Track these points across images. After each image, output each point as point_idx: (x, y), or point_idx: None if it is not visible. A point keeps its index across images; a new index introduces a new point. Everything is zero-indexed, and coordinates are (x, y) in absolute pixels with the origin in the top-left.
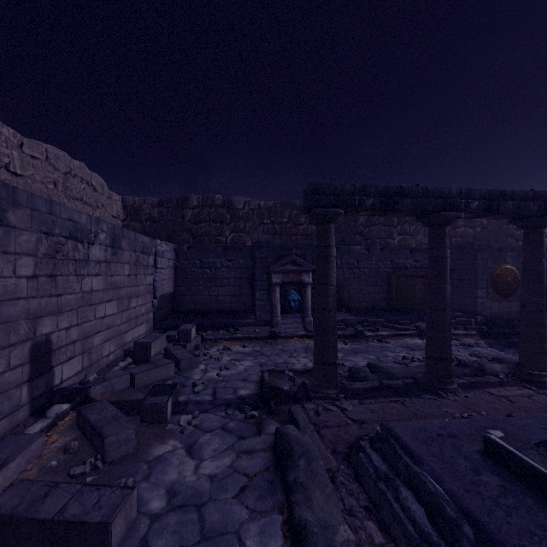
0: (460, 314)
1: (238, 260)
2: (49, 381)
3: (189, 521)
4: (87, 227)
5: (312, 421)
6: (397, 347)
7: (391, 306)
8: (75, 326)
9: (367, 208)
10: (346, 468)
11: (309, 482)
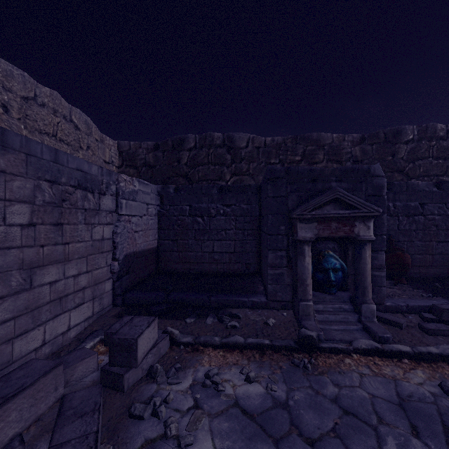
0: None
1: (239, 204)
2: None
3: None
4: None
5: None
6: None
7: None
8: None
9: None
10: None
11: None
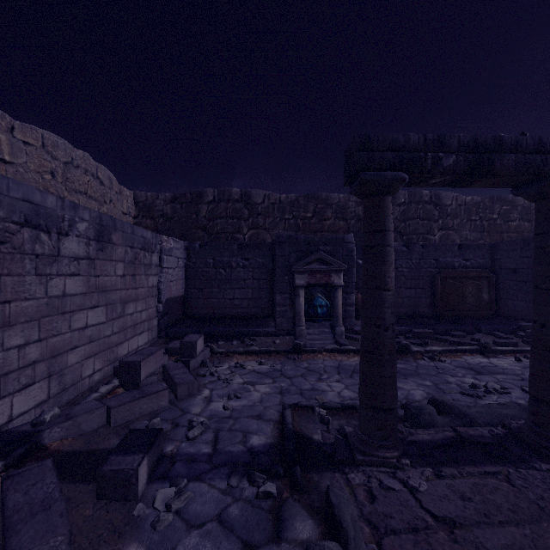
0: (529, 324)
1: (255, 259)
2: None
3: None
4: (57, 213)
5: (365, 515)
6: (457, 368)
7: (436, 312)
8: (36, 341)
9: (446, 170)
10: None
11: None
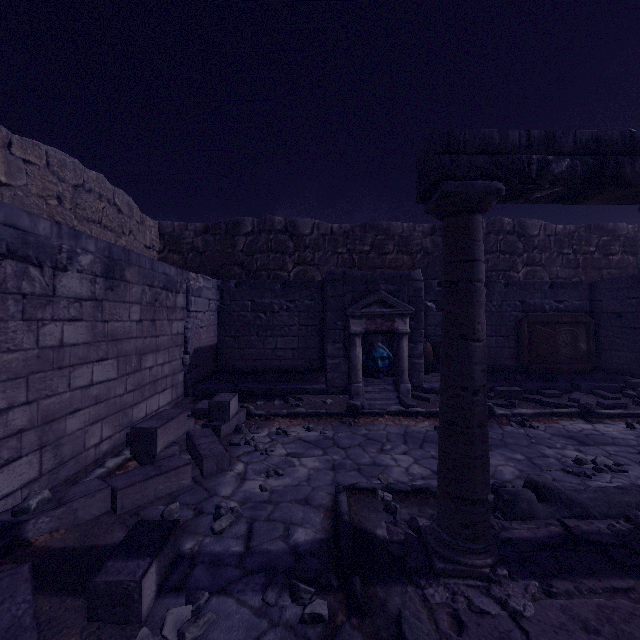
0: (639, 380)
1: (302, 300)
2: None
3: None
4: (52, 242)
5: None
6: (554, 437)
7: (521, 366)
8: (23, 404)
9: (557, 178)
10: None
11: None
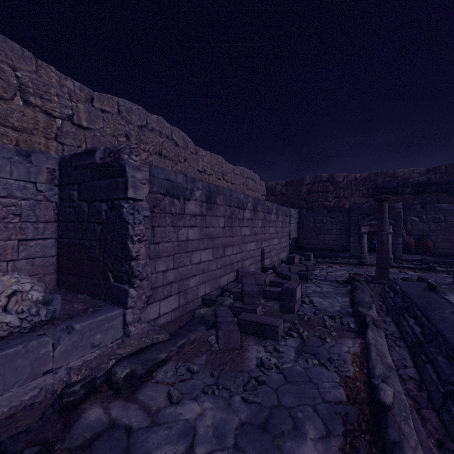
0: None
1: (338, 217)
2: (263, 264)
3: (320, 294)
4: (270, 208)
5: (370, 288)
6: None
7: None
8: (268, 246)
9: (406, 193)
10: (378, 296)
11: (360, 293)
